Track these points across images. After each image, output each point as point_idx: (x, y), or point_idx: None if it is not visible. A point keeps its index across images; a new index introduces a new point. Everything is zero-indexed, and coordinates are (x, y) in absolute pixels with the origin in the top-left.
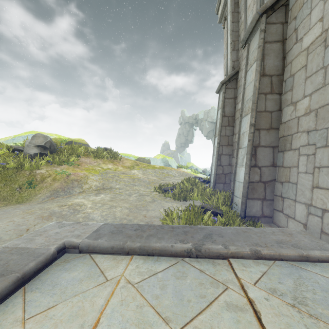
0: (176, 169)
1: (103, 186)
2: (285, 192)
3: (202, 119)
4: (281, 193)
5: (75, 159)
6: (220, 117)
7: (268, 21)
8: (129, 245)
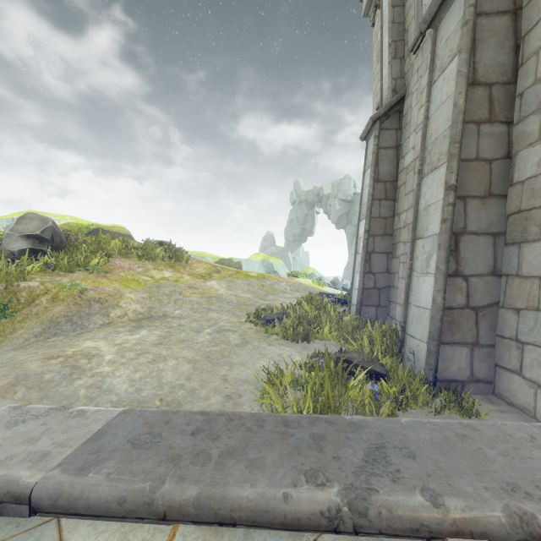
0: (287, 279)
1: (149, 312)
2: (527, 330)
3: (329, 194)
4: (517, 333)
5: (102, 260)
6: (370, 183)
7: None
8: (169, 494)
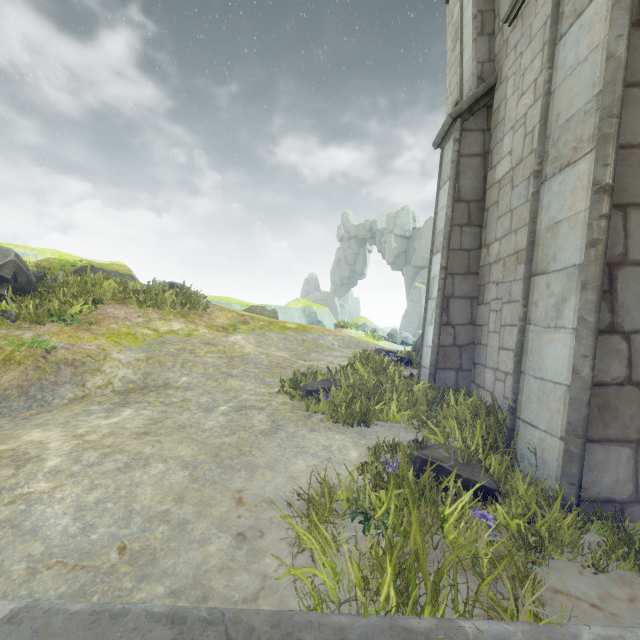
0: (334, 331)
1: (144, 379)
2: None
3: (383, 229)
4: None
5: (86, 307)
6: (449, 204)
7: None
8: None
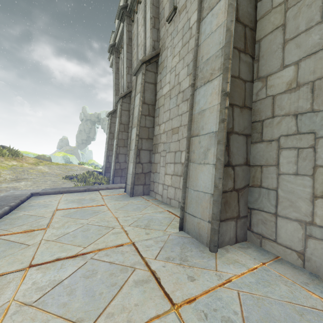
0: (78, 165)
1: (17, 178)
2: None
3: (104, 118)
4: None
5: None
6: (108, 134)
7: (123, 101)
8: (62, 190)
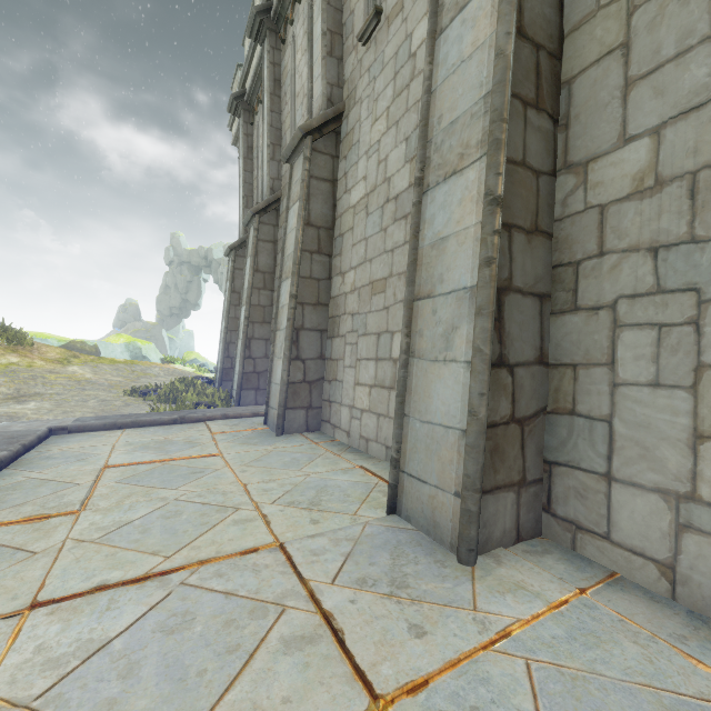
0: (161, 364)
1: (18, 393)
2: None
3: (220, 260)
4: None
5: None
6: (229, 294)
7: (262, 221)
8: (122, 421)
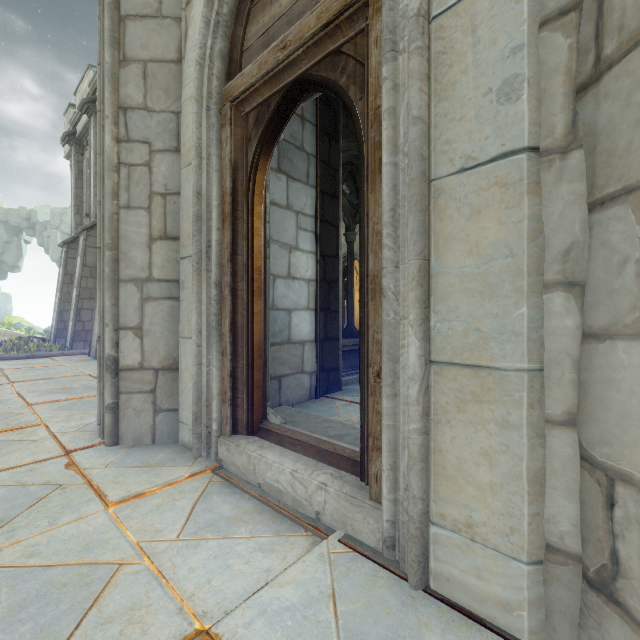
0: None
1: None
2: None
3: (47, 223)
4: None
5: None
6: (62, 275)
7: (89, 234)
8: None
